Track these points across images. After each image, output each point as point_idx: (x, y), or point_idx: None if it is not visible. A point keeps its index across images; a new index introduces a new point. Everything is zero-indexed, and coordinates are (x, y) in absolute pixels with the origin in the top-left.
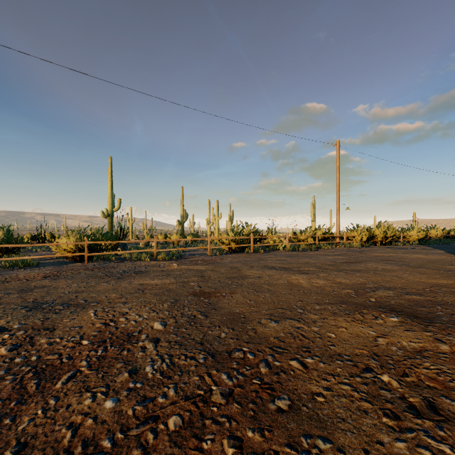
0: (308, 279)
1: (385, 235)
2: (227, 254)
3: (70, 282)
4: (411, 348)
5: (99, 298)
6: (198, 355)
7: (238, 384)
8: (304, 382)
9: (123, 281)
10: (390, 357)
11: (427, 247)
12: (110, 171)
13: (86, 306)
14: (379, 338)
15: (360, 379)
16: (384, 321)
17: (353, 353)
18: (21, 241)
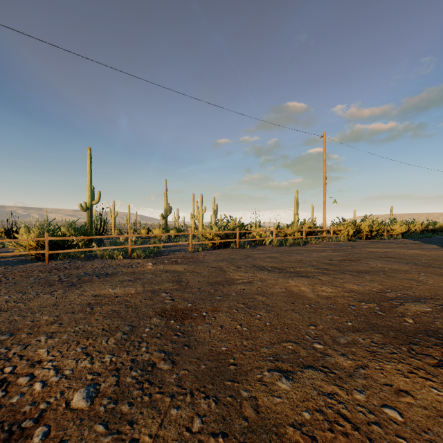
0: (311, 286)
1: (371, 229)
2: (211, 249)
3: (3, 292)
4: None
5: (20, 325)
6: None
7: None
8: None
9: (73, 291)
10: None
11: (415, 241)
12: (89, 163)
13: None
14: None
15: None
16: None
17: None
18: None
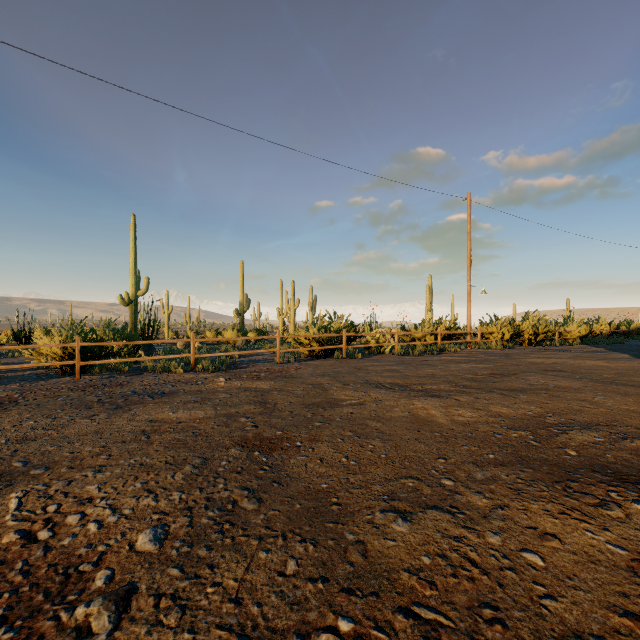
0: (444, 409)
1: (535, 331)
2: (307, 360)
3: (25, 417)
4: None
5: (56, 457)
6: None
7: None
8: None
9: (121, 415)
10: None
11: (599, 349)
12: (133, 236)
13: (18, 477)
14: None
15: None
16: (626, 512)
17: (609, 627)
18: None
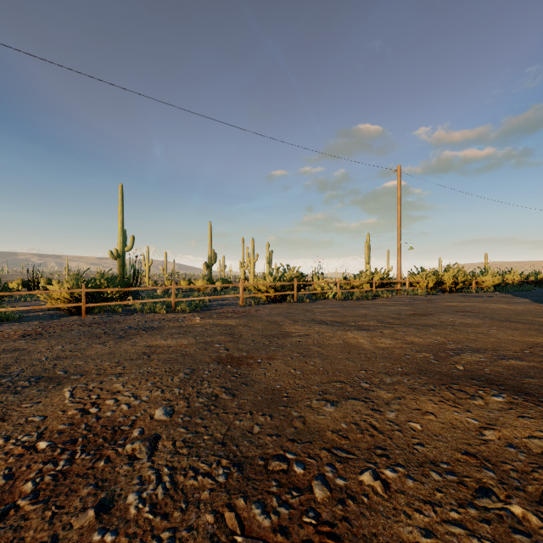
0: (369, 338)
1: (455, 281)
2: (265, 304)
3: (53, 343)
4: (536, 447)
5: (86, 368)
6: (216, 467)
7: (279, 527)
8: (387, 520)
9: (125, 342)
10: (511, 466)
11: (507, 295)
12: (121, 202)
13: (63, 380)
14: (487, 431)
15: (476, 510)
16: (486, 402)
17: (453, 458)
18: (4, 288)
